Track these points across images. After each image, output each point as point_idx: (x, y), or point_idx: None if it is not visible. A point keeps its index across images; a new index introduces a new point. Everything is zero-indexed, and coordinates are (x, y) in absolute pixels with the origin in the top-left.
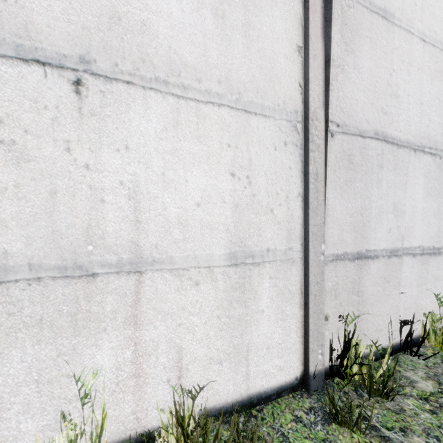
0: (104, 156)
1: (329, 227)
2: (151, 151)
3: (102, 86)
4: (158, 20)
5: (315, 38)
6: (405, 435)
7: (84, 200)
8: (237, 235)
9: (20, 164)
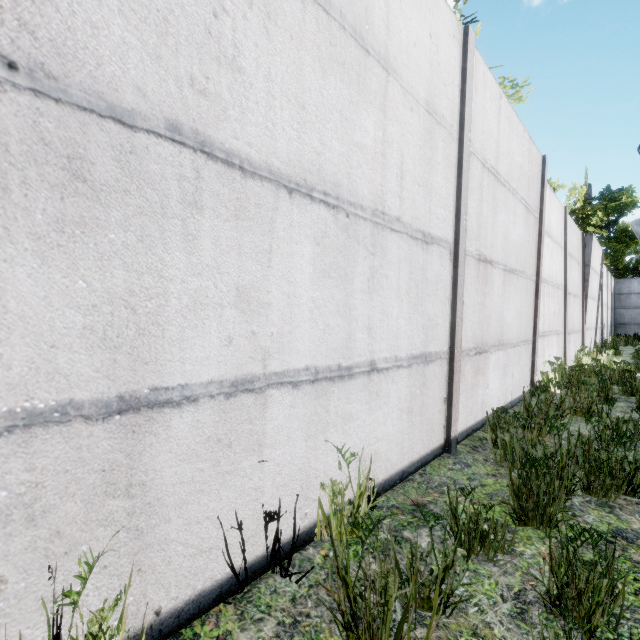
0: None
1: None
2: None
3: None
4: None
5: None
6: None
7: None
8: None
9: None
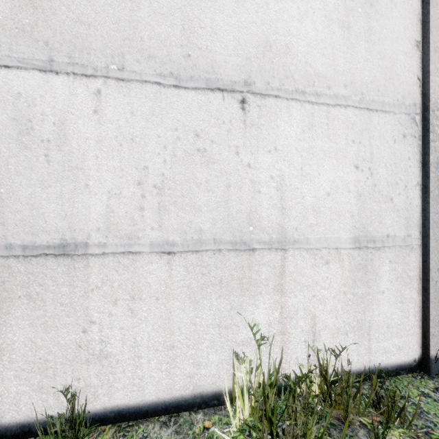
0: (260, 156)
1: None
2: (292, 150)
3: (258, 102)
4: (297, 41)
5: (435, 30)
6: None
7: (247, 191)
8: (360, 221)
9: (209, 165)
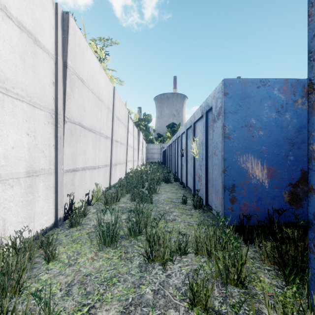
0: None
1: (65, 159)
2: None
3: None
4: None
5: (60, 81)
6: (91, 221)
7: None
8: (30, 162)
9: None
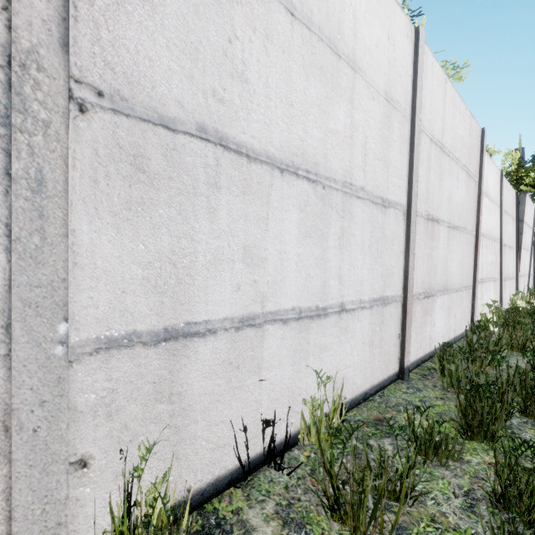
0: None
1: (84, 288)
2: None
3: None
4: None
5: None
6: None
7: None
8: None
9: None
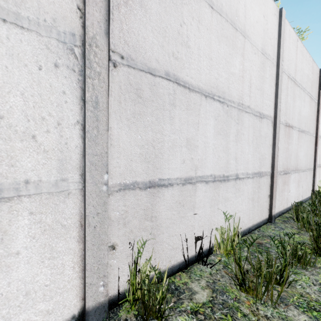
0: None
1: (114, 157)
2: None
3: None
4: None
5: None
6: None
7: None
8: None
9: None
